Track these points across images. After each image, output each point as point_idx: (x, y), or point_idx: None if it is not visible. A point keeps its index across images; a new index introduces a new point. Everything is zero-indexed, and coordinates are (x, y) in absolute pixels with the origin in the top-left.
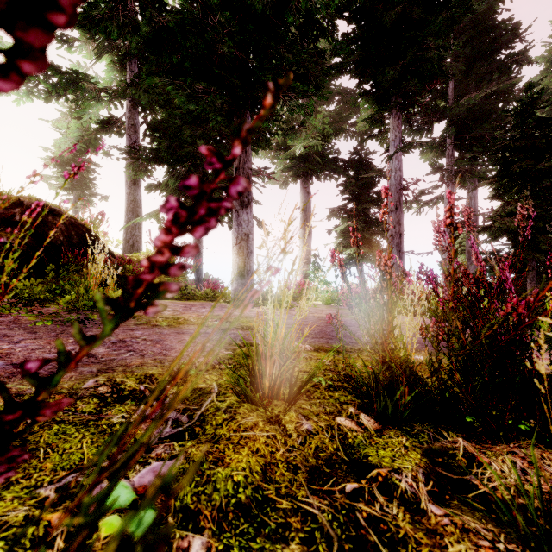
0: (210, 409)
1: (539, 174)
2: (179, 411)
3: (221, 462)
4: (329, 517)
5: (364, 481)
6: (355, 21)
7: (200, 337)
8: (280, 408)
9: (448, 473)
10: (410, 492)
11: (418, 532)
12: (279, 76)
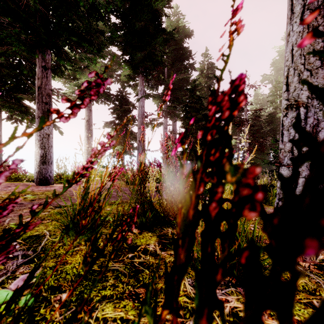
0: (48, 243)
1: (197, 119)
2: (25, 250)
3: (66, 263)
4: (124, 268)
5: (136, 252)
6: (120, 18)
7: (17, 207)
8: None
9: (166, 241)
10: (153, 250)
11: (157, 260)
12: (73, 35)
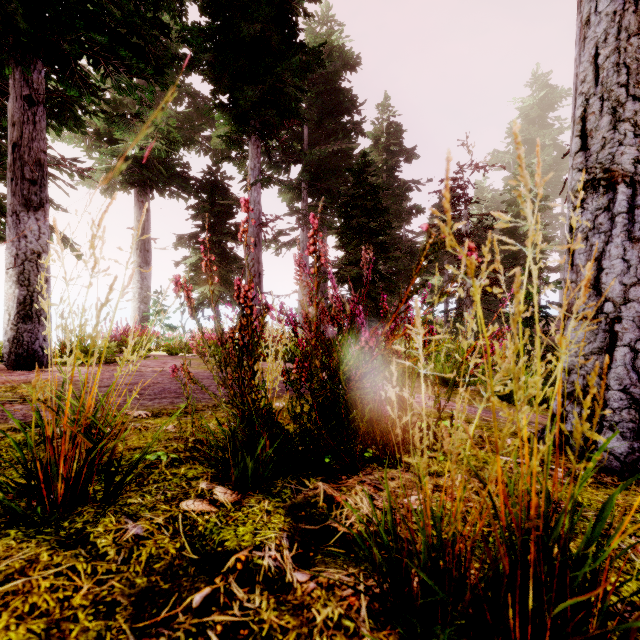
0: None
1: (370, 232)
2: None
3: None
4: None
5: (219, 579)
6: (210, 14)
7: None
8: (88, 516)
9: (311, 526)
10: (275, 568)
11: (285, 616)
12: (97, 30)
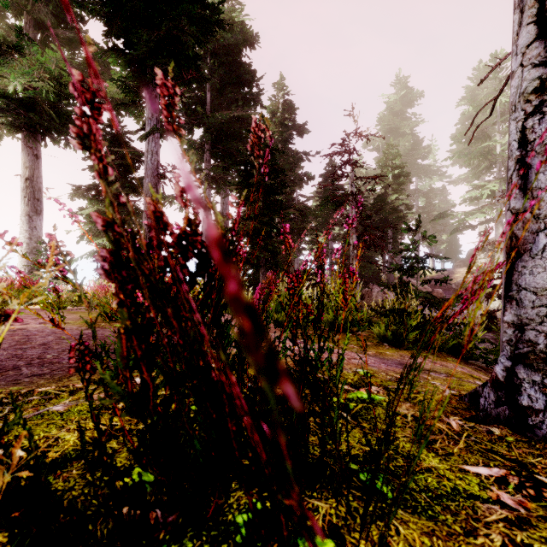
0: None
1: (267, 190)
2: None
3: None
4: None
5: None
6: None
7: None
8: None
9: None
10: None
11: None
12: None
